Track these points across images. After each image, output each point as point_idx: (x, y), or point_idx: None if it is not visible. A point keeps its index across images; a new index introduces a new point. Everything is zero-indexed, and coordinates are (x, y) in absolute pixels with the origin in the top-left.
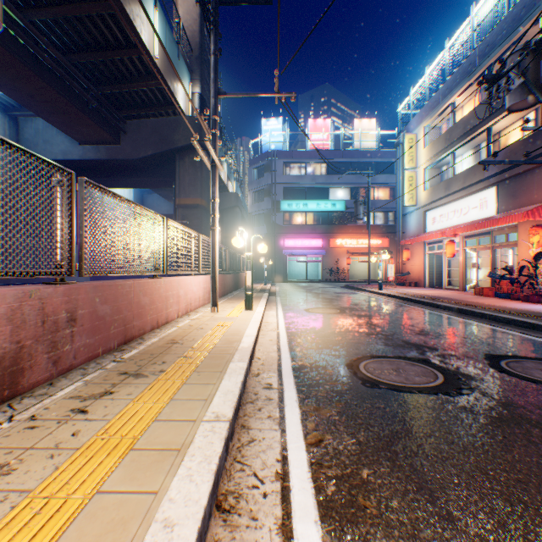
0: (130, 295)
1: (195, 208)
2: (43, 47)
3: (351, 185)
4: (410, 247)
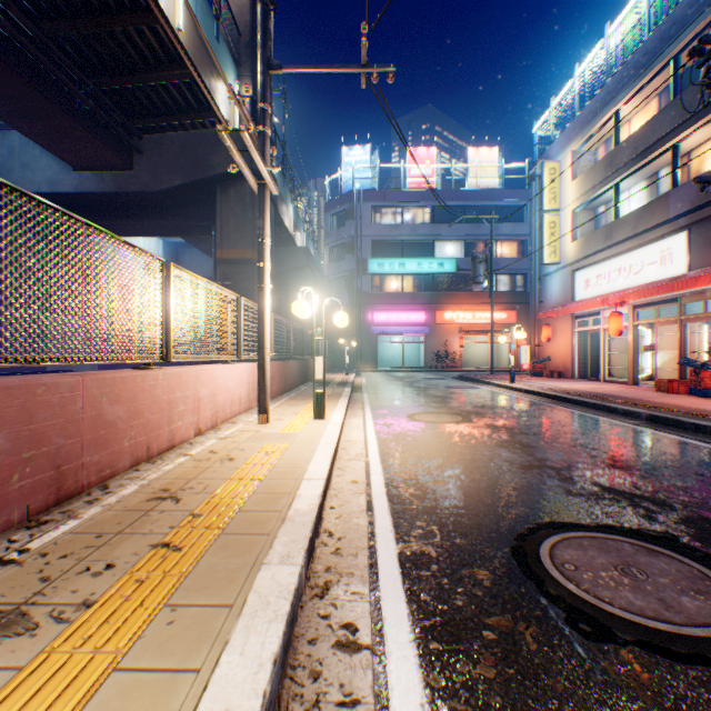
0: (74, 404)
1: (244, 264)
2: None
3: (464, 237)
4: (551, 322)
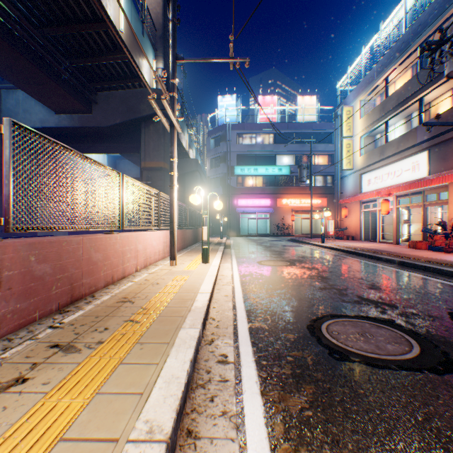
0: (78, 251)
1: (158, 171)
2: (16, 19)
3: (294, 152)
4: (347, 206)
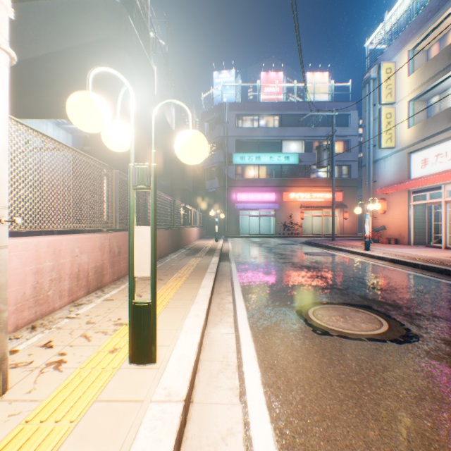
0: None
1: None
2: None
3: (304, 137)
4: (385, 198)
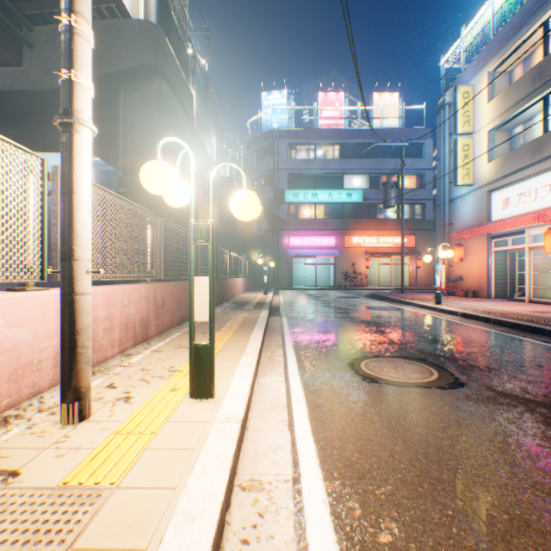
0: None
1: None
2: None
3: (370, 170)
4: (462, 243)
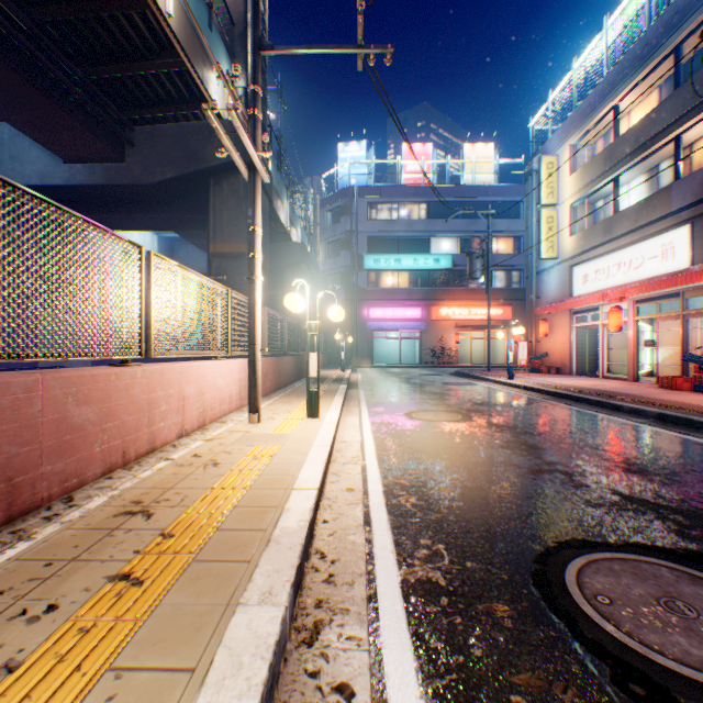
0: (30, 406)
1: (238, 259)
2: None
3: (460, 233)
4: (548, 318)
